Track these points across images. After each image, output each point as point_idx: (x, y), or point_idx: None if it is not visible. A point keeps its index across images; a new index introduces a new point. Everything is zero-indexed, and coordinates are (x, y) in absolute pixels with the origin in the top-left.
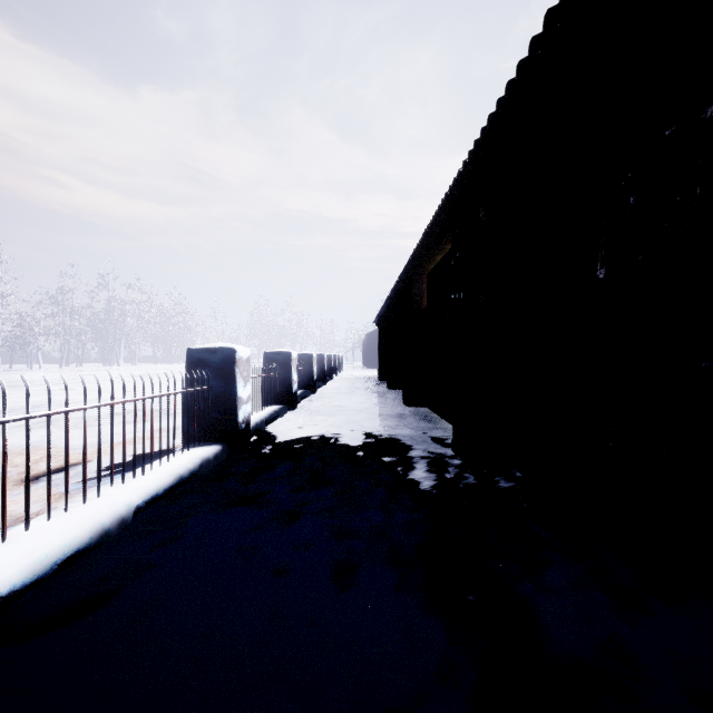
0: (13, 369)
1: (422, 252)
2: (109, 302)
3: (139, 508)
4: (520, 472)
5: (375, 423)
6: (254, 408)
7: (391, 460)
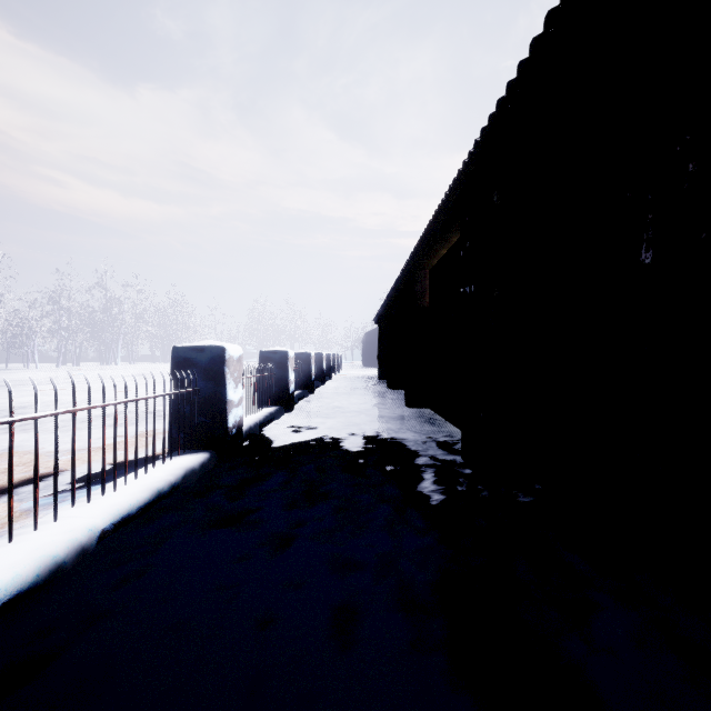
0: (10, 368)
1: (426, 245)
2: (107, 301)
3: (106, 532)
4: (540, 484)
5: (377, 426)
6: (248, 410)
7: (395, 469)
